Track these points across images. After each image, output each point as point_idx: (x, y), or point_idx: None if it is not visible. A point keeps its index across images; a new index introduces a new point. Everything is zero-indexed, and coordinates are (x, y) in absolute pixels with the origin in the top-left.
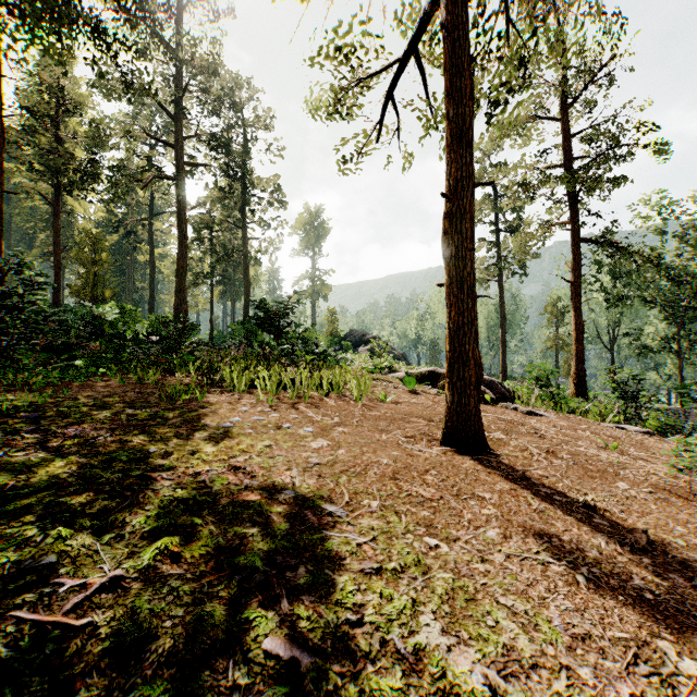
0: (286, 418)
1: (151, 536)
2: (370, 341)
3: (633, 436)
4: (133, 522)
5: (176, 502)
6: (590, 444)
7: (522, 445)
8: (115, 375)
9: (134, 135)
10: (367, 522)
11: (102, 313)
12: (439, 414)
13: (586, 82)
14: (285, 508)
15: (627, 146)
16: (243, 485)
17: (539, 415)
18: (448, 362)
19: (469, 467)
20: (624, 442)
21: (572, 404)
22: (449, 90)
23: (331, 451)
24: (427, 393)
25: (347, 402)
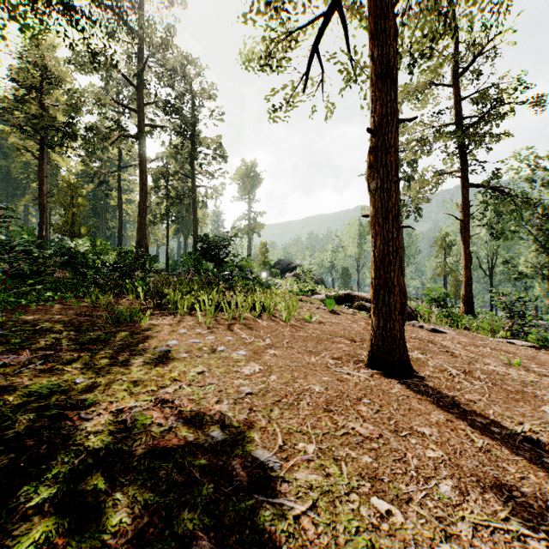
0: (221, 341)
1: (37, 513)
2: (295, 268)
3: (523, 350)
4: (20, 490)
5: (85, 454)
6: (496, 361)
7: (439, 365)
8: (70, 299)
9: (104, 102)
10: (304, 476)
11: (75, 245)
12: (359, 333)
13: (474, 54)
14: (211, 458)
15: (509, 106)
16: (167, 425)
17: (442, 332)
18: (373, 288)
19: (399, 393)
20: (521, 358)
21: (467, 322)
22: (374, 33)
23: (263, 377)
24: (345, 313)
25: (278, 323)
